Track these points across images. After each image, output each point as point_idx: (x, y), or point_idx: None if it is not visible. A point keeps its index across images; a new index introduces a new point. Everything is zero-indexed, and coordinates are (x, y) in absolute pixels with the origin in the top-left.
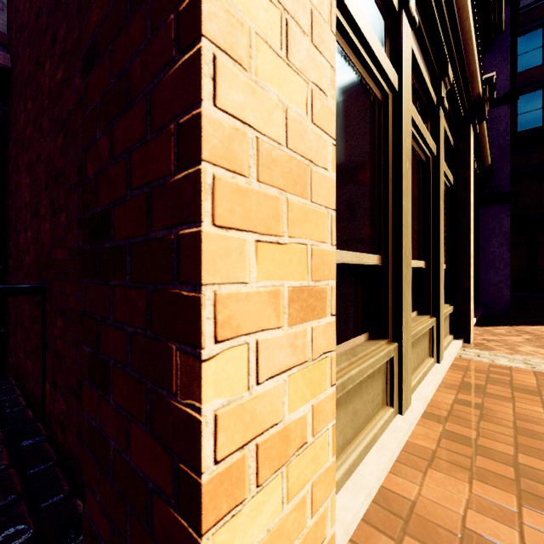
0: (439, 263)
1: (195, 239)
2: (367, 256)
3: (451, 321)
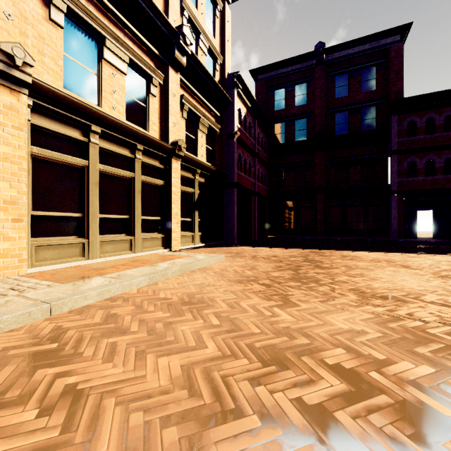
0: (135, 216)
1: None
2: (72, 214)
3: (164, 241)
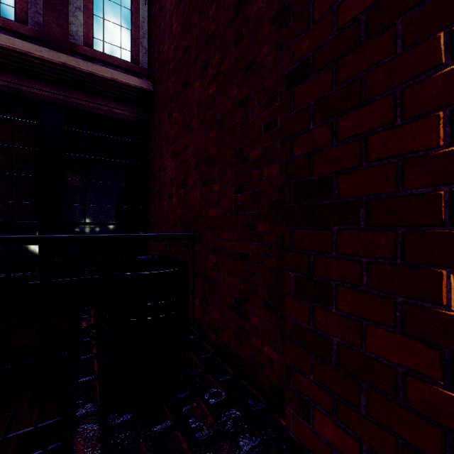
0: None
1: None
2: None
3: None
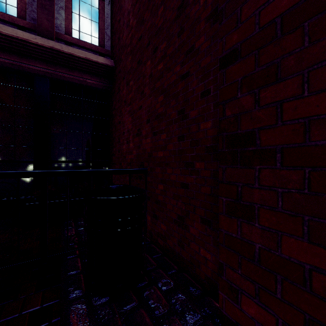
0: None
1: None
2: None
3: None
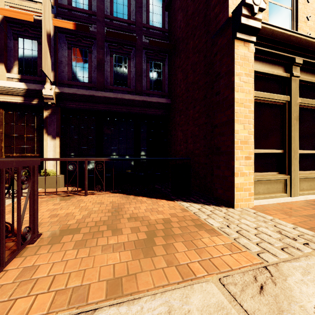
0: None
1: (233, 151)
2: (275, 150)
3: None
